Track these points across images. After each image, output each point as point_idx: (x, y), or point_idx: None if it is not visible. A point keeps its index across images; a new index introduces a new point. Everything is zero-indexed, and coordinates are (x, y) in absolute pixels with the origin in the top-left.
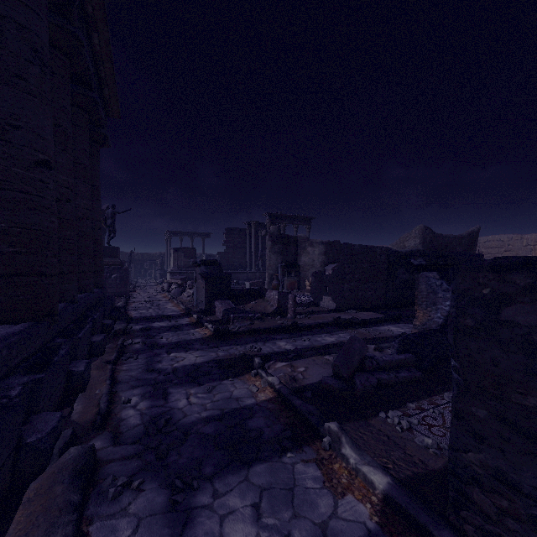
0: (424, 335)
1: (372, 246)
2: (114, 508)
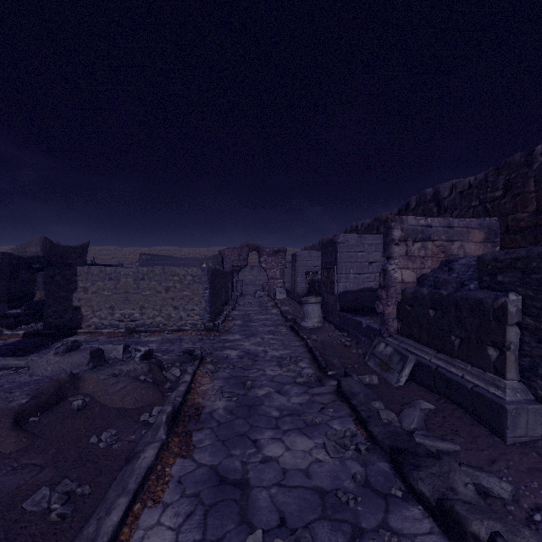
0: (40, 301)
1: None
2: None
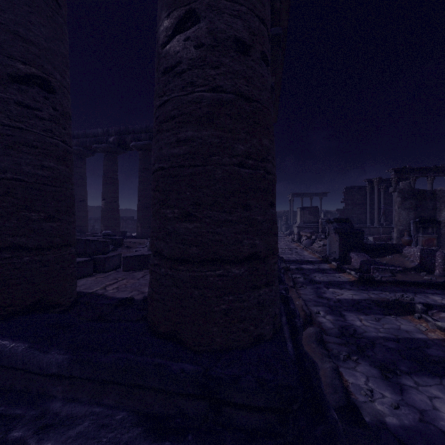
0: None
1: None
2: (346, 365)
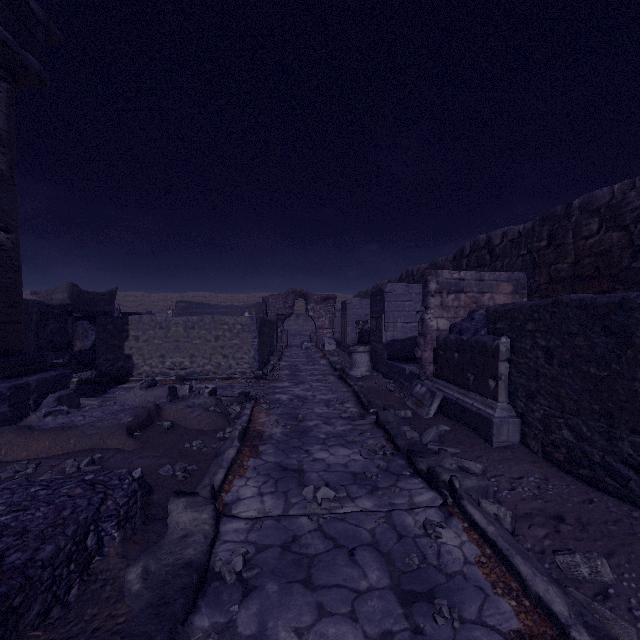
0: (83, 351)
1: (25, 299)
2: None
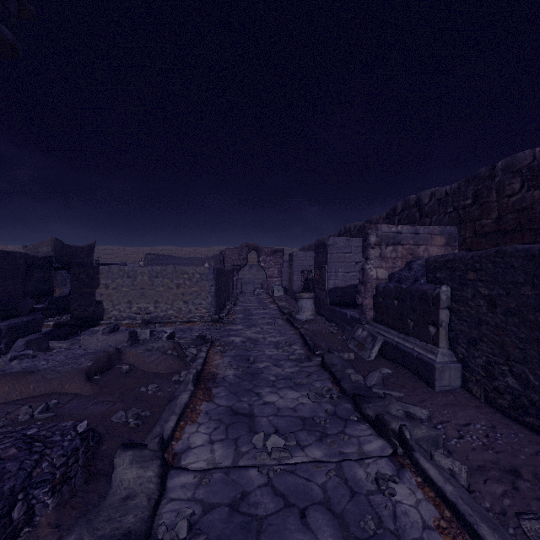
0: (61, 297)
1: (13, 251)
2: None
